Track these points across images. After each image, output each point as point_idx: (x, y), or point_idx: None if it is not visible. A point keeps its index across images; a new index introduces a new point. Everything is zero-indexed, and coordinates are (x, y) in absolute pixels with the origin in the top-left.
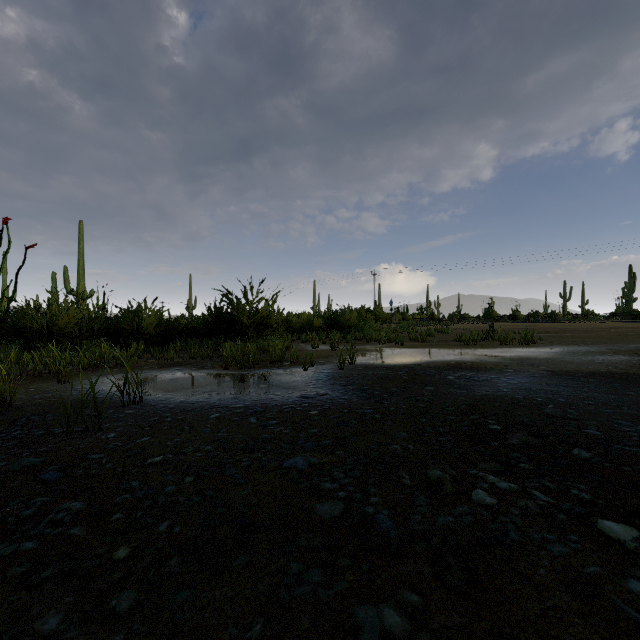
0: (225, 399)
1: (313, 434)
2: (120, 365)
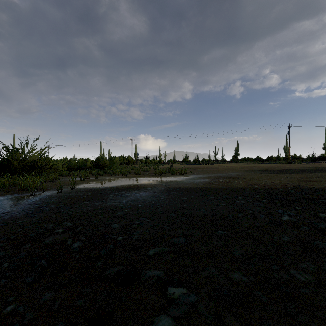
0: None
1: None
2: None
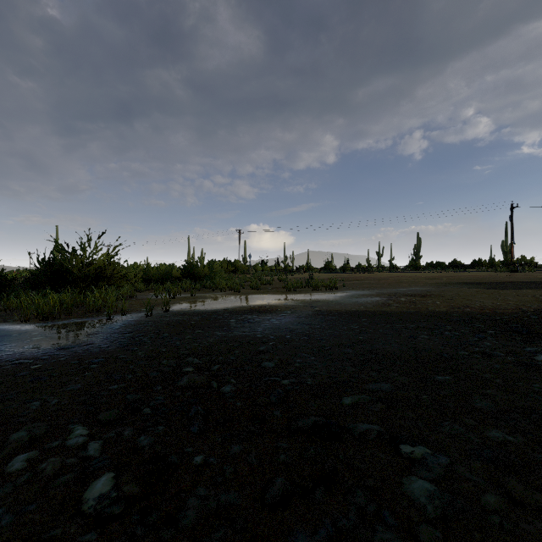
0: None
1: None
2: None
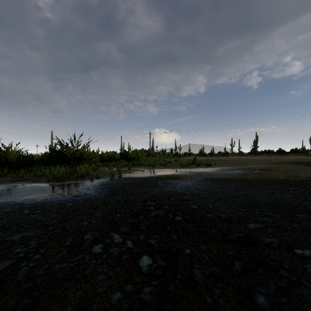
0: (27, 199)
1: (52, 218)
2: None
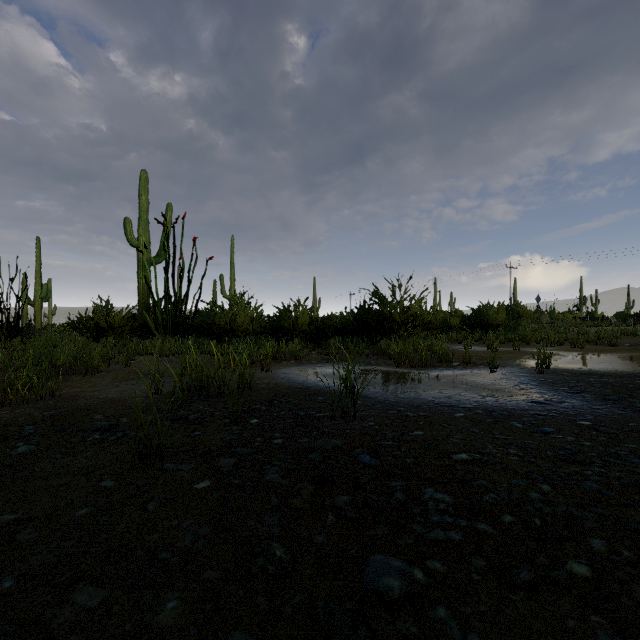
0: (440, 397)
1: (636, 451)
2: (294, 358)
